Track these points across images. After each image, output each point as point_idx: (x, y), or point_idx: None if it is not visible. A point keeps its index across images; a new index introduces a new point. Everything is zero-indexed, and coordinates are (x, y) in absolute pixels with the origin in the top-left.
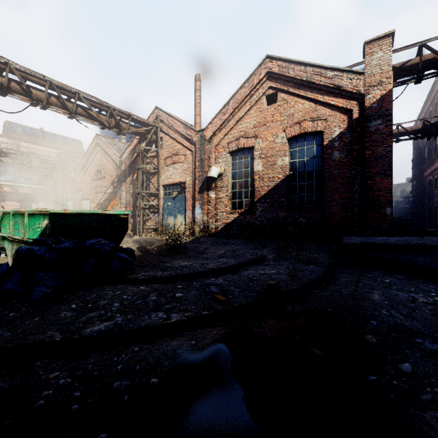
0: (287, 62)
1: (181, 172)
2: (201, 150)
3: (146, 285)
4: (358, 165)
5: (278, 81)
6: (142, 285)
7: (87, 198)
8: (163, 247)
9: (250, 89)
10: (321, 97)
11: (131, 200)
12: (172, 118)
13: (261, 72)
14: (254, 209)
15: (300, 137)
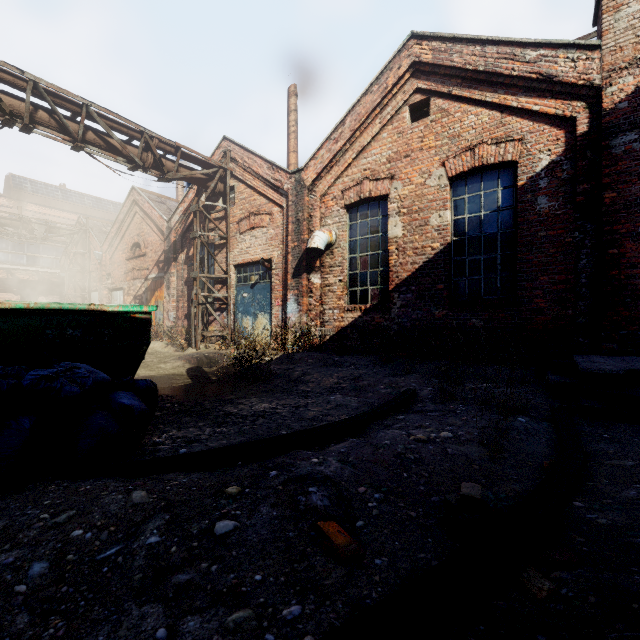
0: (449, 42)
1: (263, 243)
2: (297, 204)
3: (153, 483)
4: (588, 220)
5: (432, 78)
6: (144, 483)
7: (120, 288)
8: (230, 369)
9: (381, 96)
10: (513, 99)
11: (186, 289)
12: (250, 154)
13: (400, 65)
14: (388, 303)
15: (471, 175)
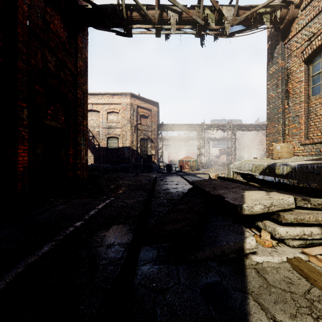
0: None
1: None
2: None
3: None
4: None
5: None
6: None
7: (254, 153)
8: None
9: None
10: None
11: None
12: None
13: None
14: None
15: None
